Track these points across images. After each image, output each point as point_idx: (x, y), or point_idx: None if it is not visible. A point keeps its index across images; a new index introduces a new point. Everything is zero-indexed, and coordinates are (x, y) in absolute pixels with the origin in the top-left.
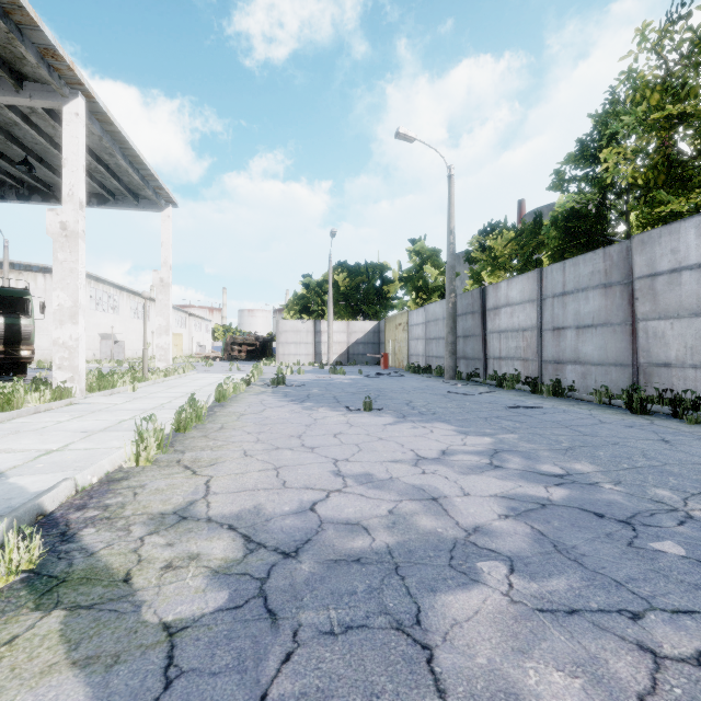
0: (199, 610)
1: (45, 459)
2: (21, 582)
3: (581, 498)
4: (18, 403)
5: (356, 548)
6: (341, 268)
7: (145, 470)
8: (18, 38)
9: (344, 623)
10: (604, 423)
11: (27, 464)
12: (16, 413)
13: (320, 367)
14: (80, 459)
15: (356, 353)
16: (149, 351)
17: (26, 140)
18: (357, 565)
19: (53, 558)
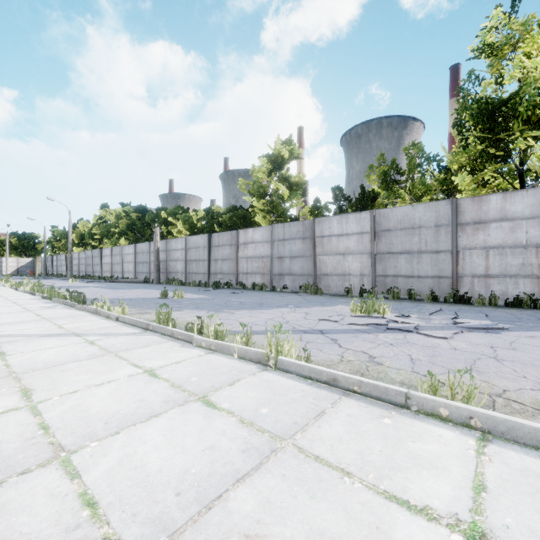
0: None
1: None
2: None
3: None
4: None
5: None
6: (14, 236)
7: None
8: None
9: None
10: None
11: None
12: None
13: (2, 275)
14: None
15: (22, 270)
16: None
17: None
18: None
19: None
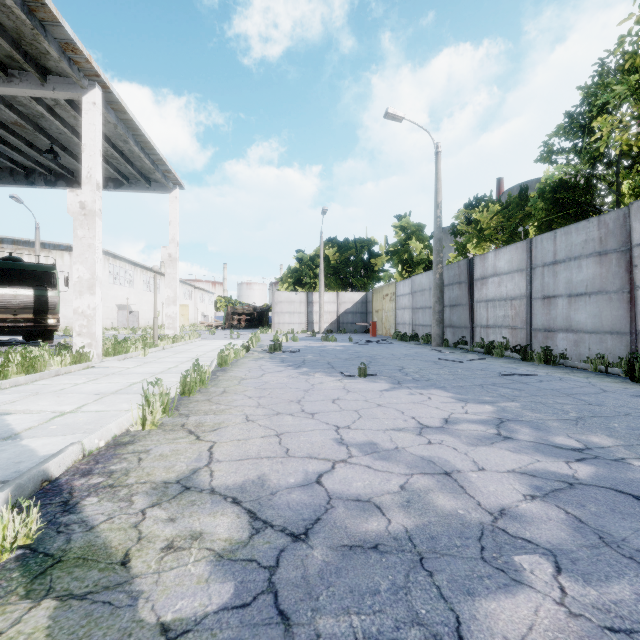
0: (202, 608)
1: (59, 421)
2: (15, 560)
3: (611, 477)
4: (41, 366)
5: (371, 531)
6: (331, 244)
7: (150, 434)
8: (41, 34)
9: (370, 636)
10: (606, 392)
11: (42, 426)
12: (39, 375)
13: (312, 335)
14: (91, 421)
15: (345, 322)
16: (159, 320)
17: (52, 131)
18: (375, 554)
19: (51, 531)
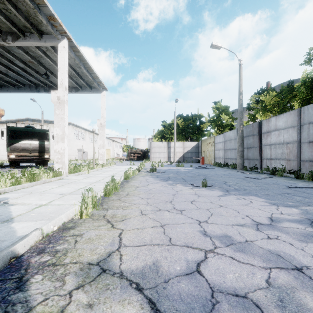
0: None
1: (37, 210)
2: None
3: None
4: (37, 178)
5: None
6: (180, 117)
7: (84, 221)
8: (38, 11)
9: None
10: None
11: (27, 213)
12: (35, 183)
13: (170, 163)
14: (53, 211)
15: (187, 157)
16: (97, 156)
17: (46, 64)
18: None
19: (0, 311)
